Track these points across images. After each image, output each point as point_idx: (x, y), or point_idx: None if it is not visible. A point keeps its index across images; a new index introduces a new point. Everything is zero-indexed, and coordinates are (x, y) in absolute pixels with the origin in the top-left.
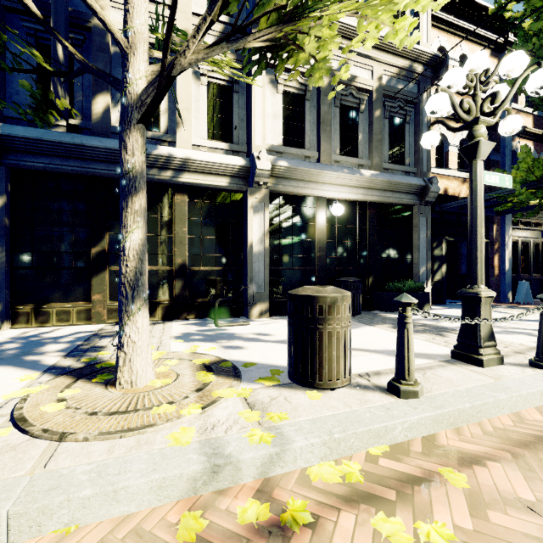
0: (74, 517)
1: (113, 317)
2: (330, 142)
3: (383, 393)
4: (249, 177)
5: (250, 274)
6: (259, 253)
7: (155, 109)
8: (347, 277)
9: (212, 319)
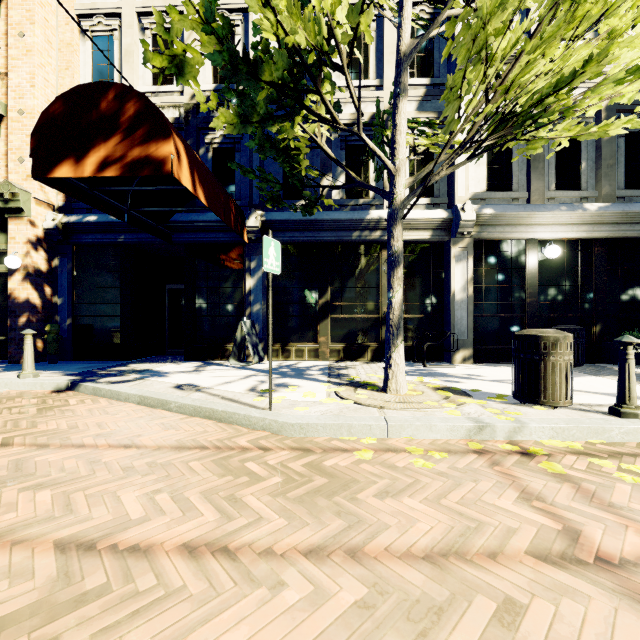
0: (413, 433)
1: (333, 356)
2: (543, 180)
3: (603, 414)
4: (451, 228)
5: (453, 321)
6: (461, 300)
7: (411, 208)
8: (565, 324)
9: (415, 362)
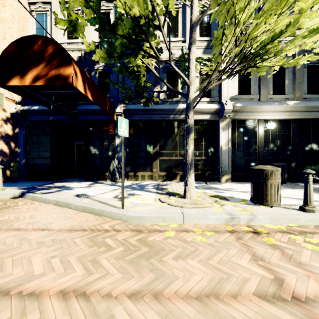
0: (197, 221)
1: (160, 178)
2: (266, 89)
3: (296, 210)
4: (220, 113)
5: (221, 161)
6: (225, 150)
7: (198, 103)
8: (277, 162)
9: (202, 182)
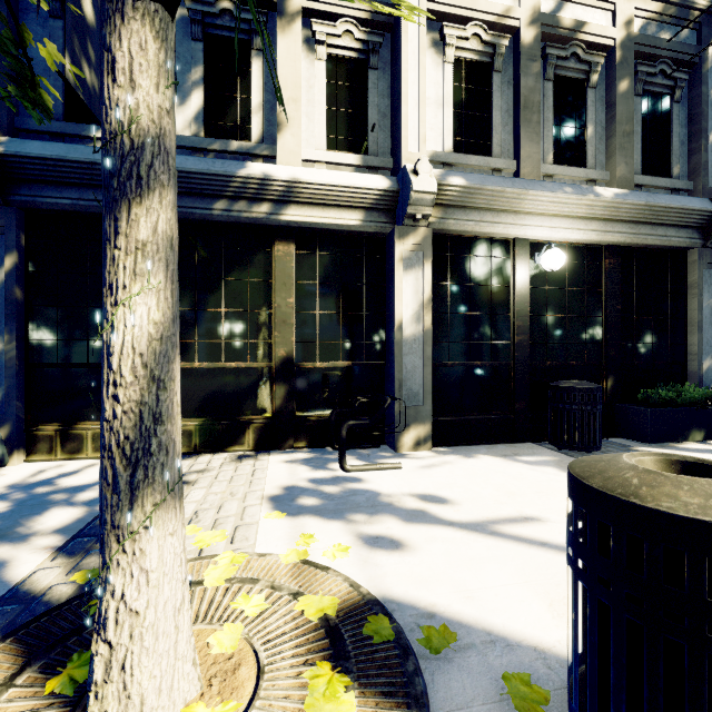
0: None
1: None
2: (538, 142)
3: None
4: (397, 209)
5: (399, 375)
6: (413, 338)
7: None
8: (566, 377)
9: (335, 450)
